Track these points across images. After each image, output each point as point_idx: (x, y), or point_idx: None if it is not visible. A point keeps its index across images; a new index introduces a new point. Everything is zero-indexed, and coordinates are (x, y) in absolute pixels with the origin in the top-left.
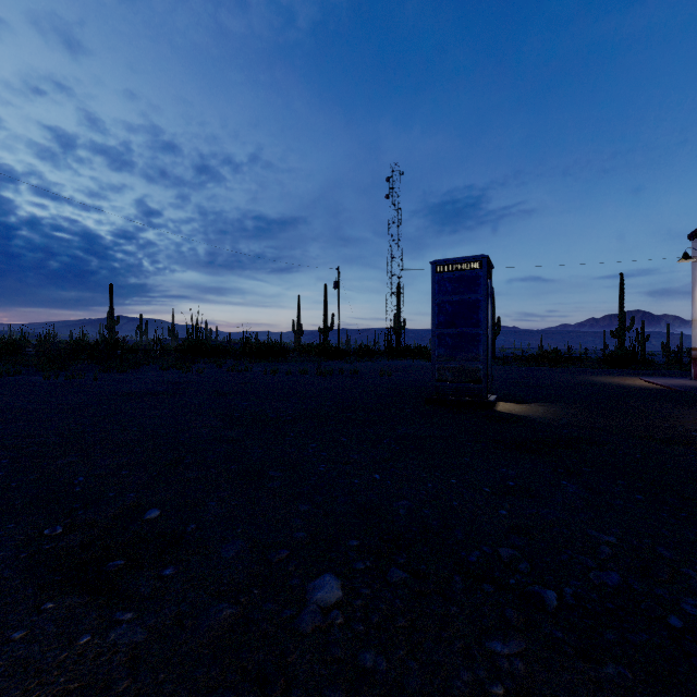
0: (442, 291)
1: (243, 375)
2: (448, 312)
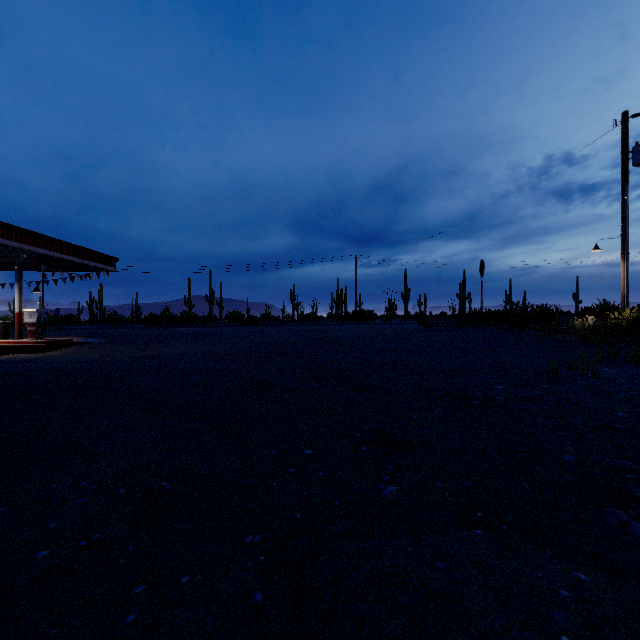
0: None
1: None
2: None
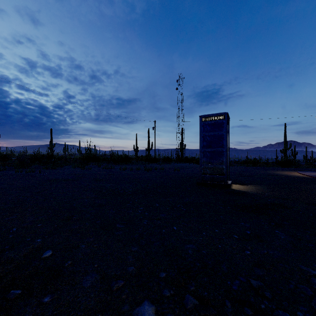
0: (205, 130)
1: (110, 170)
2: (208, 140)
